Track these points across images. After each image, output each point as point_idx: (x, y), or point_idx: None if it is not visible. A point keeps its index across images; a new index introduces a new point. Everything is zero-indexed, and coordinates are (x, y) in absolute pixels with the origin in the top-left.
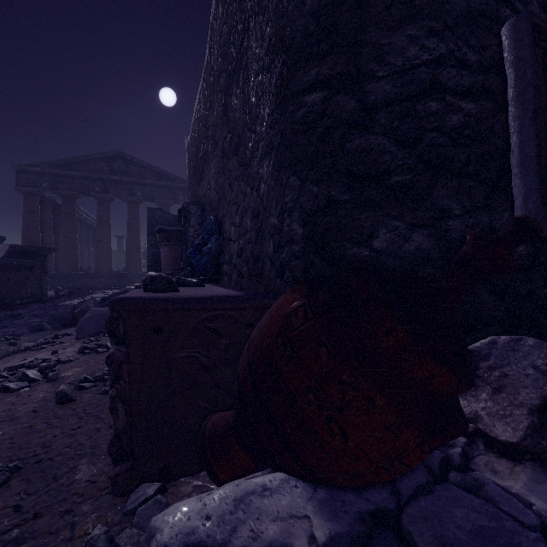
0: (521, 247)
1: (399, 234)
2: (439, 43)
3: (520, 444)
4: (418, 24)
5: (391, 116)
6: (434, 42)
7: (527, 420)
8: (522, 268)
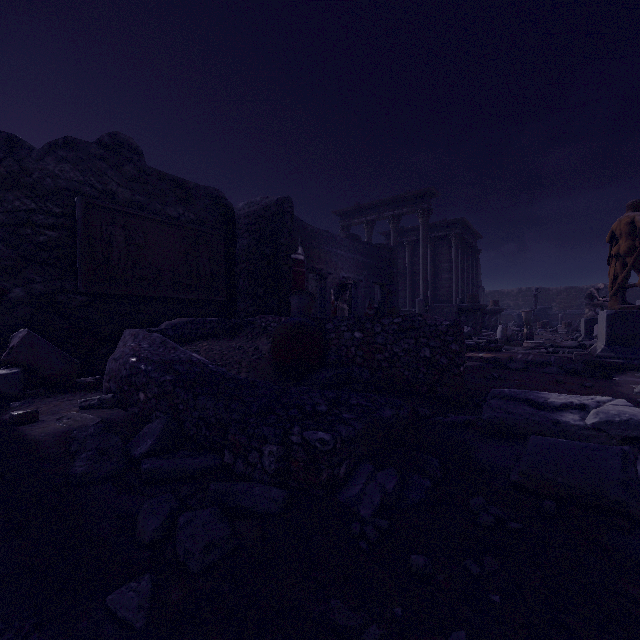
0: (83, 297)
1: (7, 289)
2: (32, 203)
3: (2, 359)
4: (21, 191)
5: (6, 232)
6: (30, 202)
7: (7, 352)
8: (83, 306)
